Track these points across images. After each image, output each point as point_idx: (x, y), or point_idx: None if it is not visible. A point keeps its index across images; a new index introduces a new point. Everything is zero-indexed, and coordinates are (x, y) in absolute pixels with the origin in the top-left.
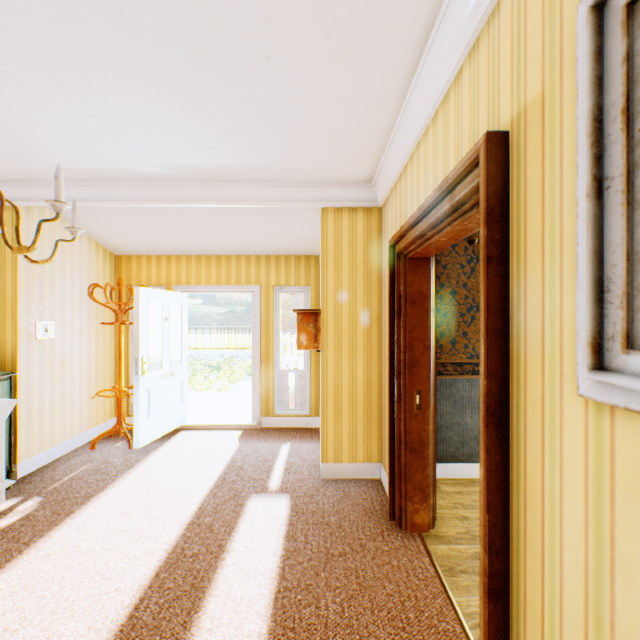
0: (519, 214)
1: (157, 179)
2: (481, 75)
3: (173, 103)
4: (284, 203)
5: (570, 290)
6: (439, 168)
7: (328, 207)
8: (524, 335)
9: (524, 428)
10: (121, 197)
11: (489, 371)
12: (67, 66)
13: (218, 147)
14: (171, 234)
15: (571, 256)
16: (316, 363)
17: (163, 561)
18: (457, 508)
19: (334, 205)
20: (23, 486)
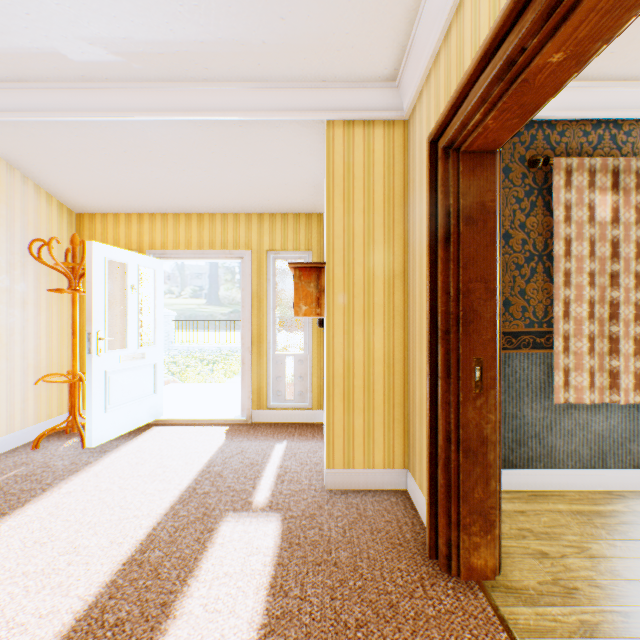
0: None
1: (99, 75)
2: None
3: None
4: (275, 114)
5: None
6: None
7: (335, 120)
8: None
9: None
10: (53, 106)
11: None
12: None
13: None
14: (137, 180)
15: None
16: (319, 345)
17: (62, 637)
18: (526, 538)
19: (343, 116)
20: None
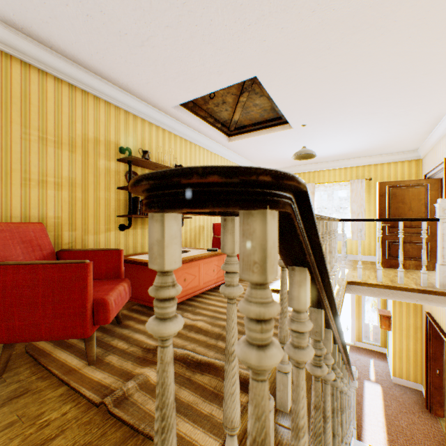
0: None
1: None
2: None
3: None
4: None
5: None
6: (440, 318)
7: None
8: None
9: None
10: None
11: None
12: None
13: None
14: None
15: None
16: None
17: None
18: None
19: None
20: None
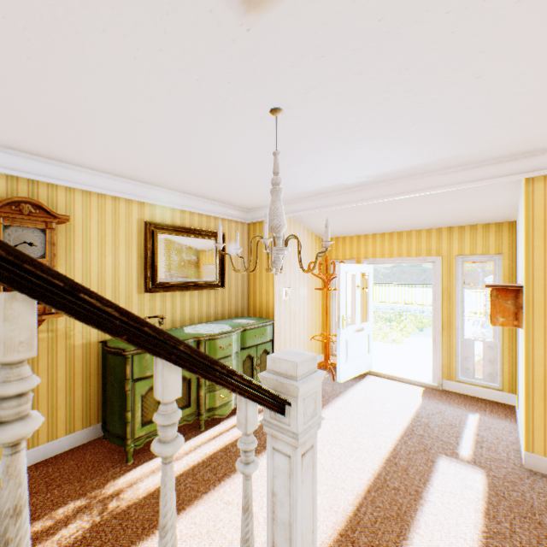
0: None
1: (357, 186)
2: None
3: (380, 137)
4: (475, 183)
5: None
6: None
7: (534, 176)
8: None
9: None
10: (331, 203)
11: None
12: (316, 140)
13: (412, 154)
14: (361, 220)
15: None
16: (509, 336)
17: (371, 482)
18: None
19: (543, 173)
20: None
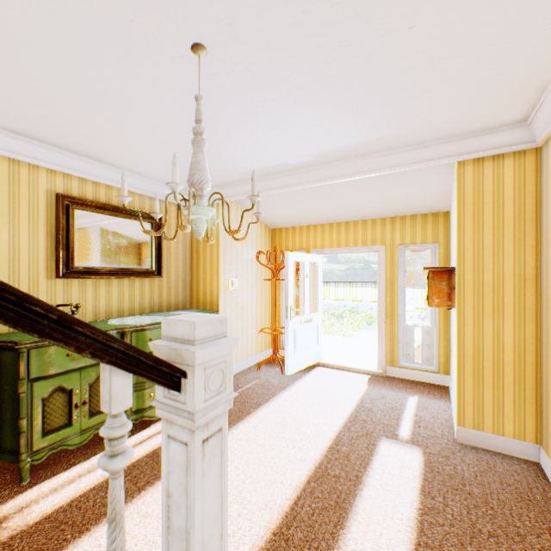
0: None
1: (302, 167)
2: None
3: (320, 102)
4: (413, 165)
5: None
6: None
7: (464, 160)
8: None
9: None
10: (278, 185)
11: None
12: (252, 99)
13: (353, 128)
14: (310, 208)
15: None
16: (444, 321)
17: (311, 472)
18: None
19: (472, 156)
20: None
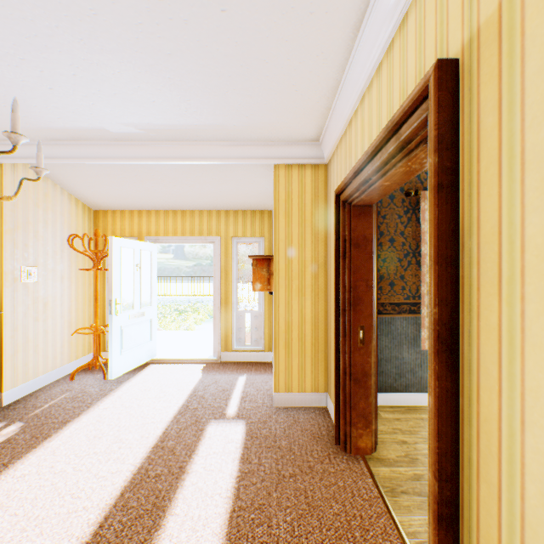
0: (471, 139)
1: (127, 138)
2: (428, 13)
3: (136, 60)
4: (240, 160)
5: (534, 206)
6: (383, 115)
7: (280, 164)
8: (477, 260)
9: (477, 355)
10: (95, 155)
11: (439, 299)
12: (35, 20)
13: (180, 106)
14: (141, 191)
15: (536, 170)
16: (269, 305)
17: (128, 481)
18: (396, 433)
19: (285, 162)
20: (7, 412)
